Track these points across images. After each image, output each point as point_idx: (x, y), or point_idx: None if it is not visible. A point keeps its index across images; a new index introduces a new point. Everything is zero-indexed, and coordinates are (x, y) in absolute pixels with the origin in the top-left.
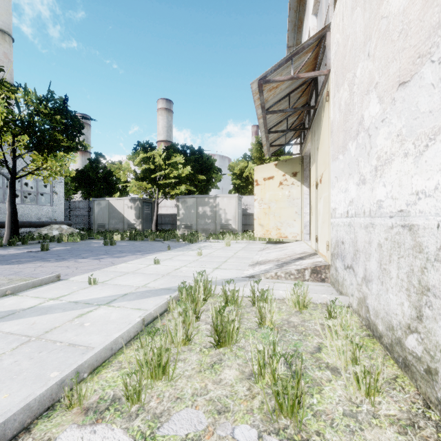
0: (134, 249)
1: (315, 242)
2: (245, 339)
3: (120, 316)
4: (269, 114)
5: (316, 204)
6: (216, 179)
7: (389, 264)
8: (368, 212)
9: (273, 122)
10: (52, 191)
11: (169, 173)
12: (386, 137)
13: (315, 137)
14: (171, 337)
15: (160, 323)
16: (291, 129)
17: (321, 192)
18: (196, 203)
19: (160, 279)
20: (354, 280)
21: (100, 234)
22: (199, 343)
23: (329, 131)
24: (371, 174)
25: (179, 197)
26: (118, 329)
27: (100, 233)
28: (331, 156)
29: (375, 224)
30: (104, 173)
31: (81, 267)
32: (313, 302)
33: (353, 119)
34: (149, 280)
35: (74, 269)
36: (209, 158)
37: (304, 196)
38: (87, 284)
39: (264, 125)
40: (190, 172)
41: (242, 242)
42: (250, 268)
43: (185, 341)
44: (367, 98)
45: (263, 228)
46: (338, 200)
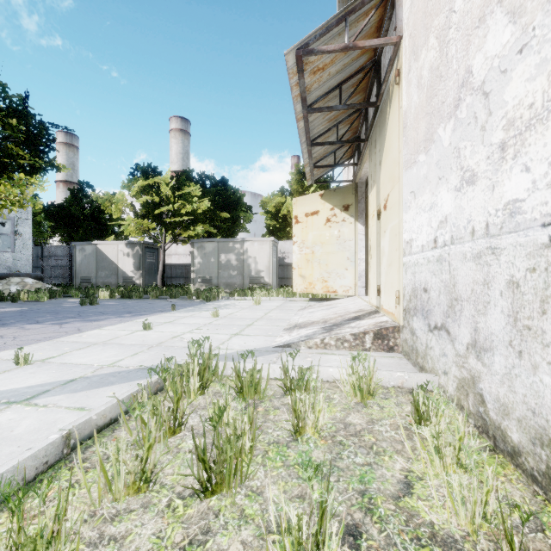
0: (123, 310)
1: (376, 296)
2: (266, 468)
3: (37, 426)
4: (313, 115)
5: (378, 241)
6: (245, 219)
7: (542, 317)
8: (484, 229)
9: (318, 130)
10: (14, 232)
11: (180, 209)
12: (533, 74)
13: (376, 148)
14: (105, 481)
15: (79, 452)
16: (342, 141)
17: (386, 222)
18: (216, 249)
19: (144, 352)
20: (450, 349)
21: (80, 291)
22: (171, 485)
23: (400, 128)
24: (489, 161)
25: (194, 241)
26: (14, 456)
27: (81, 289)
28: (403, 164)
29: (502, 246)
30: (92, 209)
31: (24, 336)
32: (381, 384)
33: (447, 86)
34: (124, 355)
35: (9, 340)
36: (236, 191)
37: (359, 236)
38: (14, 365)
39: (306, 132)
40: (209, 208)
41: (278, 300)
42: (285, 333)
43: (140, 484)
44: (480, 32)
45: (305, 280)
46: (417, 225)
